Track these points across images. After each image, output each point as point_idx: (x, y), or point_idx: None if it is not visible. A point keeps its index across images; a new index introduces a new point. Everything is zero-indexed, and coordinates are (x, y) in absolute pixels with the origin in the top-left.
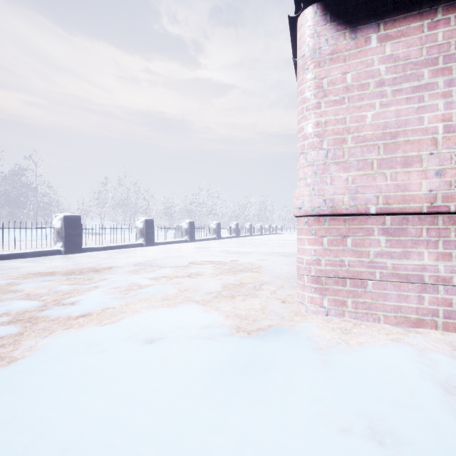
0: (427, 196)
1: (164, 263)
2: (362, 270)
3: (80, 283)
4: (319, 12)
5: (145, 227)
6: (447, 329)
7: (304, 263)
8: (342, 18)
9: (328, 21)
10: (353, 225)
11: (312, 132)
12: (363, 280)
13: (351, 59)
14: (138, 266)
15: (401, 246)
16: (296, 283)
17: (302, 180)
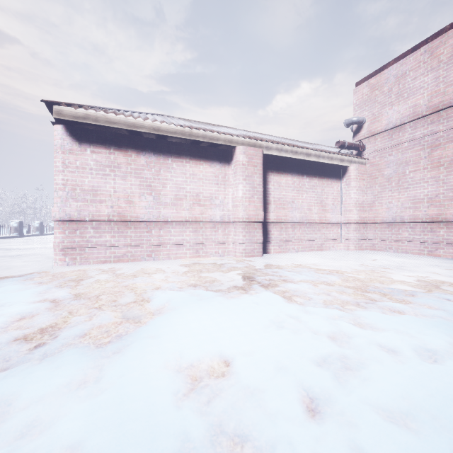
0: (107, 215)
1: None
2: (83, 244)
3: None
4: (64, 129)
5: None
6: (114, 262)
7: (57, 243)
8: (75, 137)
9: (68, 135)
10: (80, 225)
11: (60, 182)
12: (84, 248)
13: (79, 155)
14: None
15: (99, 233)
16: None
17: (56, 204)
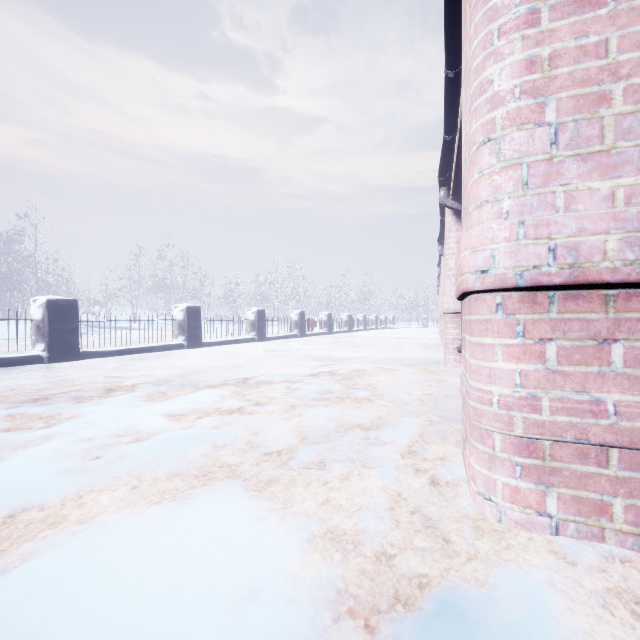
0: None
1: (207, 380)
2: None
3: (26, 427)
4: None
5: (187, 319)
6: None
7: (494, 405)
8: None
9: None
10: (628, 312)
11: (516, 84)
12: None
13: None
14: (159, 385)
15: None
16: (445, 426)
17: (487, 205)
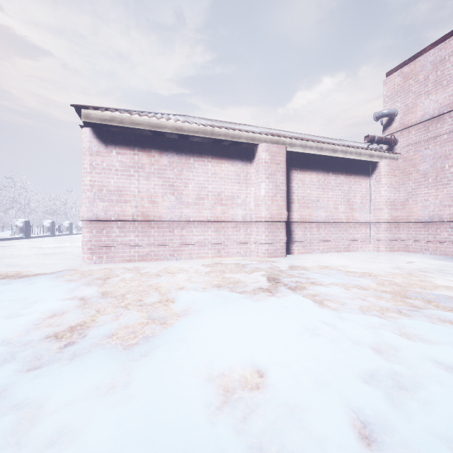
0: (132, 215)
1: None
2: (109, 243)
3: None
4: (92, 132)
5: None
6: (138, 261)
7: (85, 242)
8: (102, 139)
9: (95, 137)
10: (106, 225)
11: (88, 183)
12: (110, 247)
13: (105, 157)
14: None
15: (124, 233)
16: None
17: (84, 204)
